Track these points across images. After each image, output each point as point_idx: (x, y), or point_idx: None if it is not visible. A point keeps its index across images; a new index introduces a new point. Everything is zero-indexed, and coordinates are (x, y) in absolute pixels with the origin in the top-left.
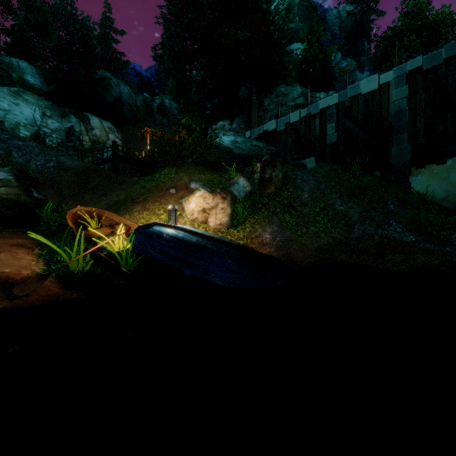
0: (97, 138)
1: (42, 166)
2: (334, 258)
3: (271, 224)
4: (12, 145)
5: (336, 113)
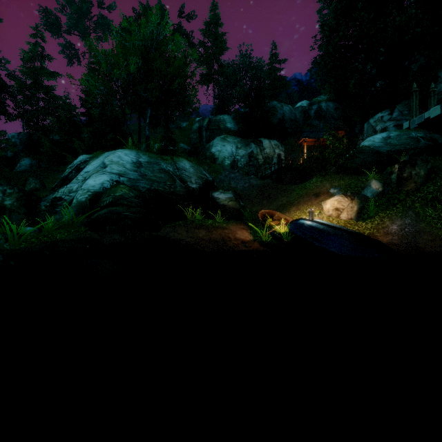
0: (267, 155)
1: (243, 187)
2: None
3: (404, 217)
4: (230, 178)
5: None
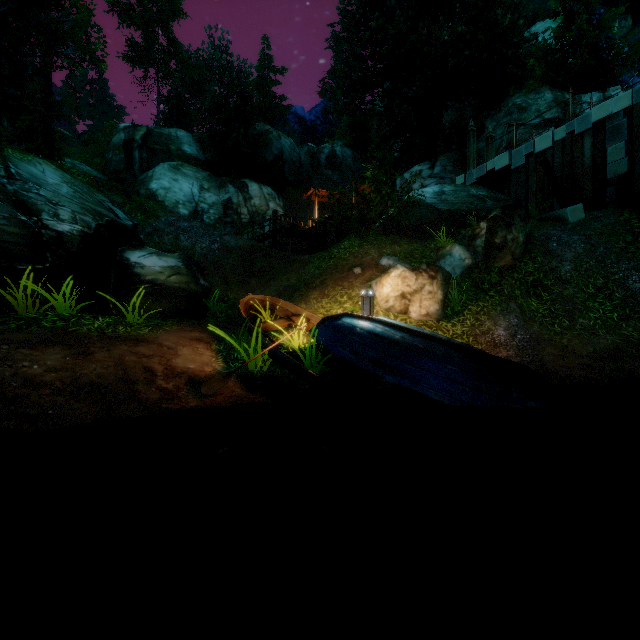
0: (257, 209)
1: (207, 249)
2: (628, 370)
3: (507, 313)
4: (179, 228)
5: (627, 124)
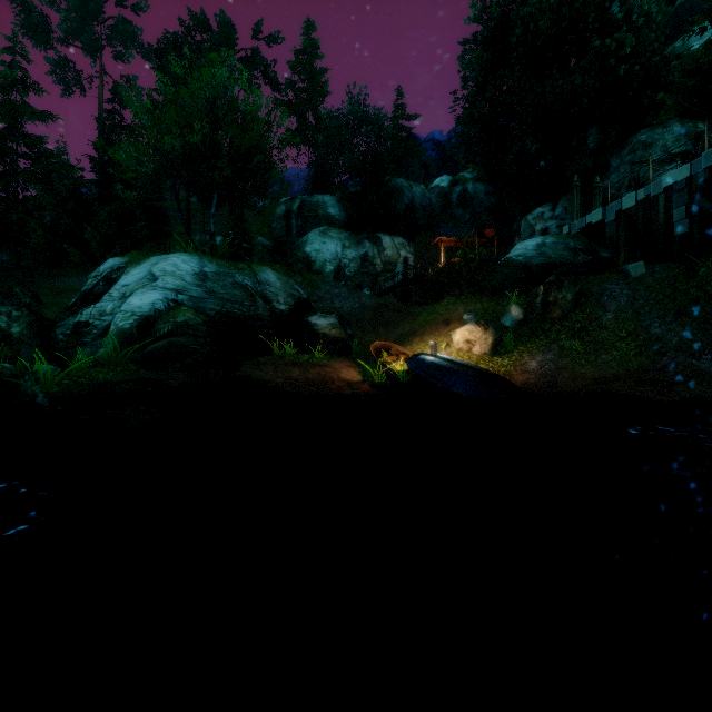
0: (389, 258)
1: (351, 308)
2: (609, 388)
3: (547, 352)
4: (333, 295)
5: (688, 191)
